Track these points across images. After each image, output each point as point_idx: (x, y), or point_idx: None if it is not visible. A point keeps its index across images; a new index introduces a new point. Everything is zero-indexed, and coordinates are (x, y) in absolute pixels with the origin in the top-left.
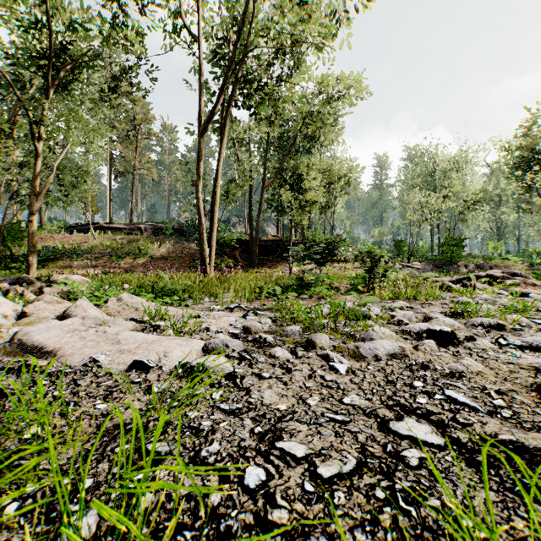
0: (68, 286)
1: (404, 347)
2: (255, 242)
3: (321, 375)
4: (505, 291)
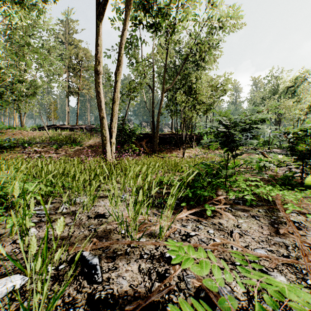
0: None
1: None
2: (156, 134)
3: None
4: None
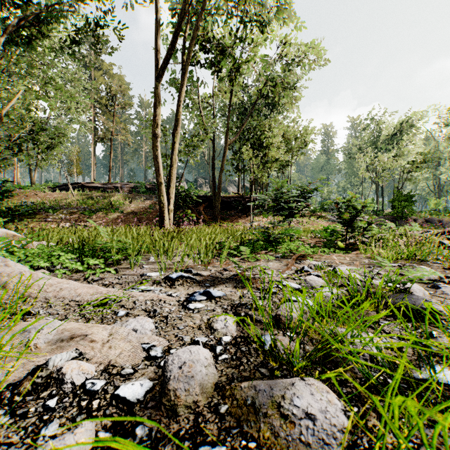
0: None
1: None
2: (218, 197)
3: None
4: None
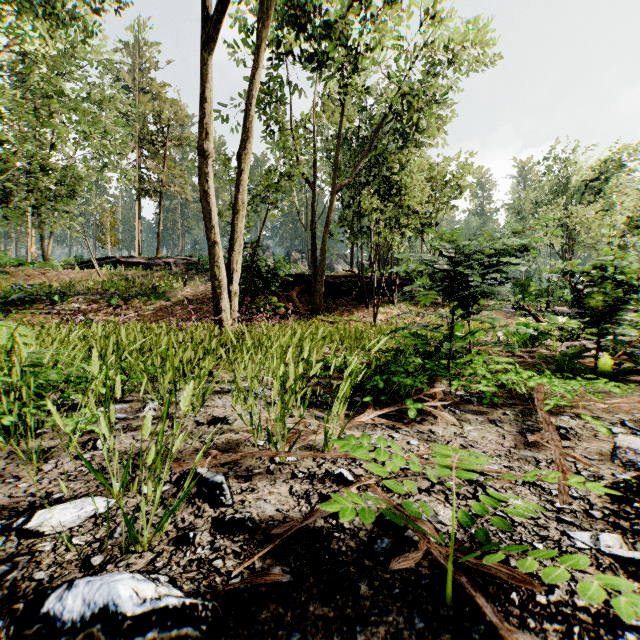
0: None
1: None
2: (320, 275)
3: None
4: None
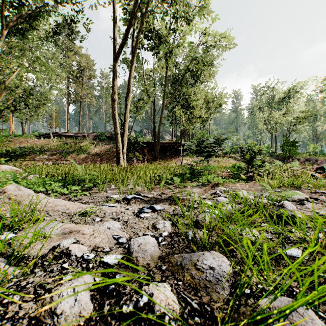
0: None
1: None
2: (157, 143)
3: None
4: None
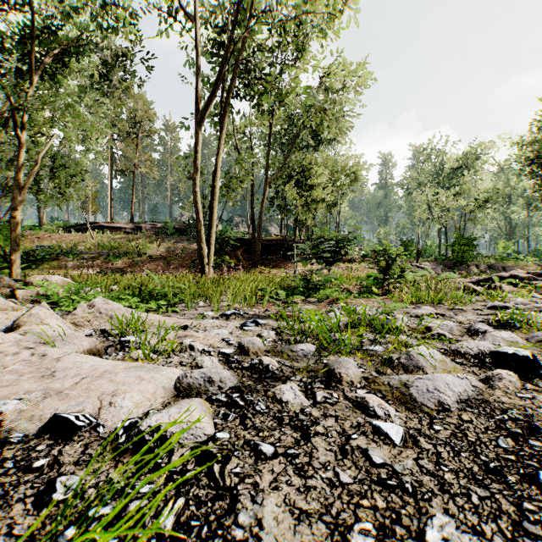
0: (41, 289)
1: (480, 388)
2: (258, 241)
3: (362, 449)
4: (537, 293)
